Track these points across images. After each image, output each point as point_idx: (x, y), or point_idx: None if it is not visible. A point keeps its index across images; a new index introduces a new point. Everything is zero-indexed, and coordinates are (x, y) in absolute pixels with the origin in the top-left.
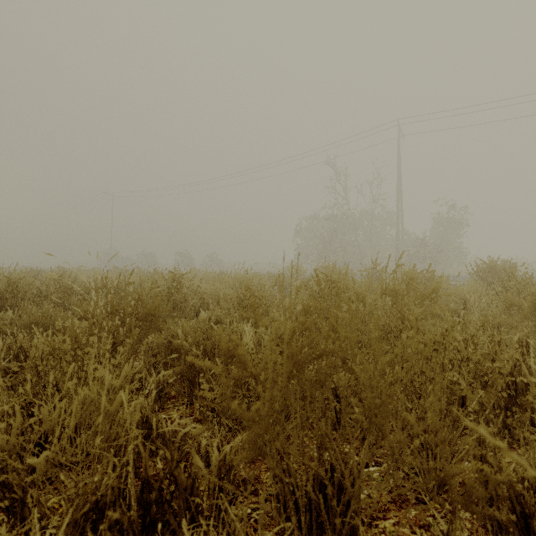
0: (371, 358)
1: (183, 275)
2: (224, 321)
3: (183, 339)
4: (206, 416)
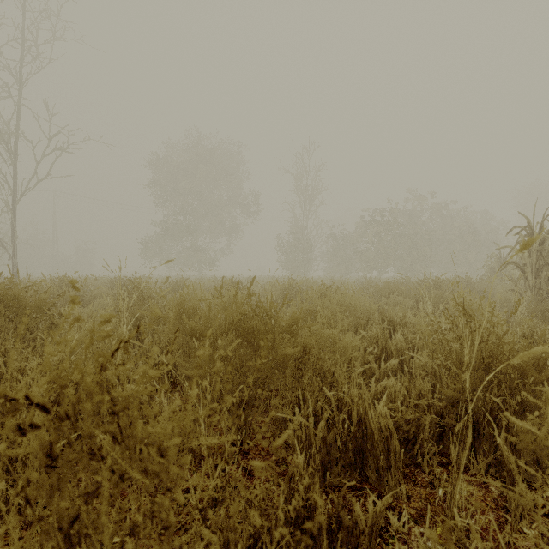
0: None
1: None
2: None
3: None
4: None
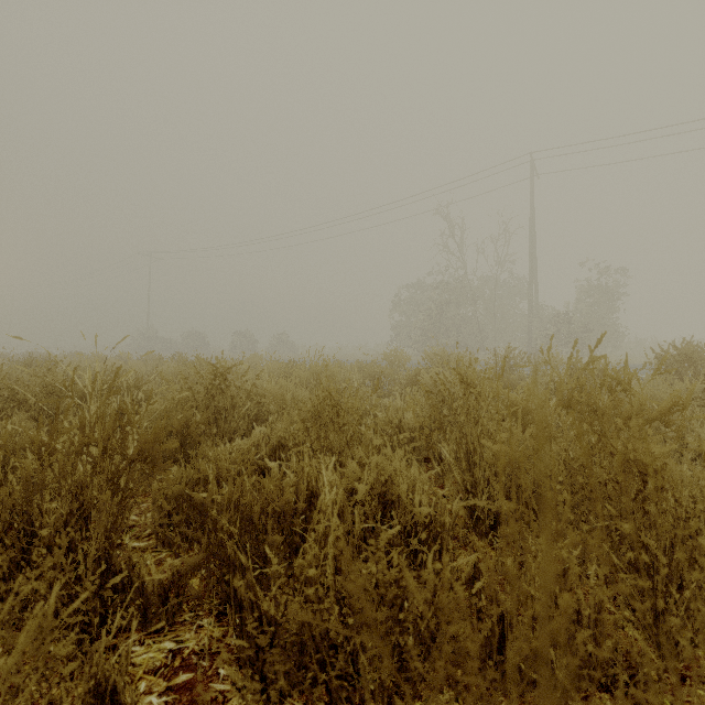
0: (577, 552)
1: (230, 368)
2: (291, 443)
3: (212, 492)
4: (246, 657)
